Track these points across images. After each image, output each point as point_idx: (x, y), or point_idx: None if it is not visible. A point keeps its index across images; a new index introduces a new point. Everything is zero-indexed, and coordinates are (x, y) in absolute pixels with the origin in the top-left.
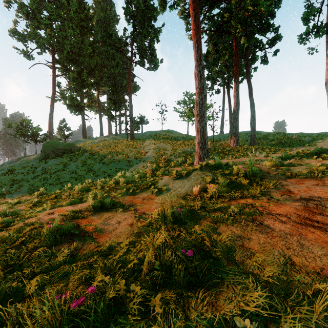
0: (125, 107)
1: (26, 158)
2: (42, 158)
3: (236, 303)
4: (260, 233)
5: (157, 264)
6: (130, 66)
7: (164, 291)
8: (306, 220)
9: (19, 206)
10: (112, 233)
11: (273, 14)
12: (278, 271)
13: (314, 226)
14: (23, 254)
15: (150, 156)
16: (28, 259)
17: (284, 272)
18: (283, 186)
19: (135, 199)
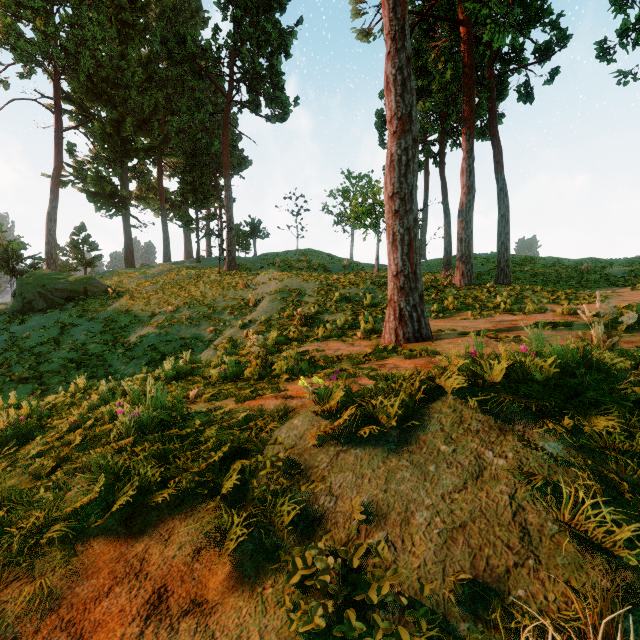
0: (220, 203)
1: None
2: (15, 310)
3: None
4: None
5: None
6: (228, 110)
7: None
8: None
9: None
10: None
11: None
12: None
13: None
14: None
15: (267, 308)
16: None
17: None
18: None
19: (115, 586)
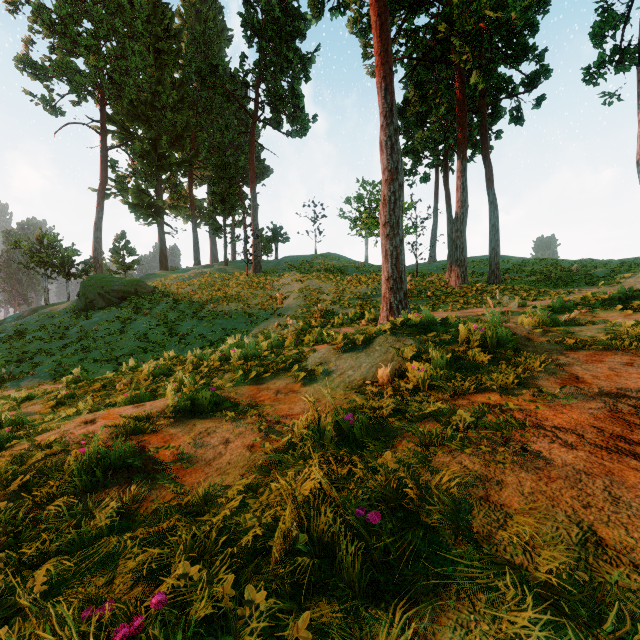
0: (244, 210)
1: (49, 308)
2: (80, 308)
3: (478, 636)
4: (523, 471)
5: (303, 541)
6: (254, 129)
7: (318, 602)
8: (618, 441)
9: (30, 405)
10: (212, 466)
11: (534, 25)
12: (569, 560)
13: (637, 454)
14: (25, 511)
15: (292, 305)
16: (35, 522)
17: (582, 564)
18: (561, 367)
19: (261, 391)
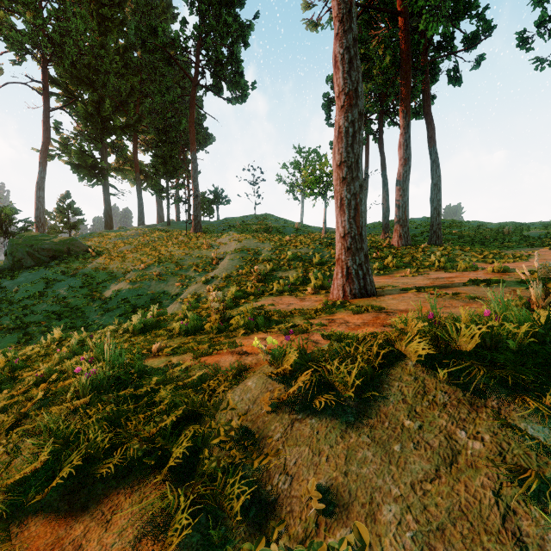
0: (187, 174)
1: None
2: (6, 267)
3: None
4: None
5: None
6: (194, 93)
7: None
8: None
9: None
10: None
11: None
12: None
13: None
14: None
15: (227, 266)
16: None
17: None
18: None
19: None
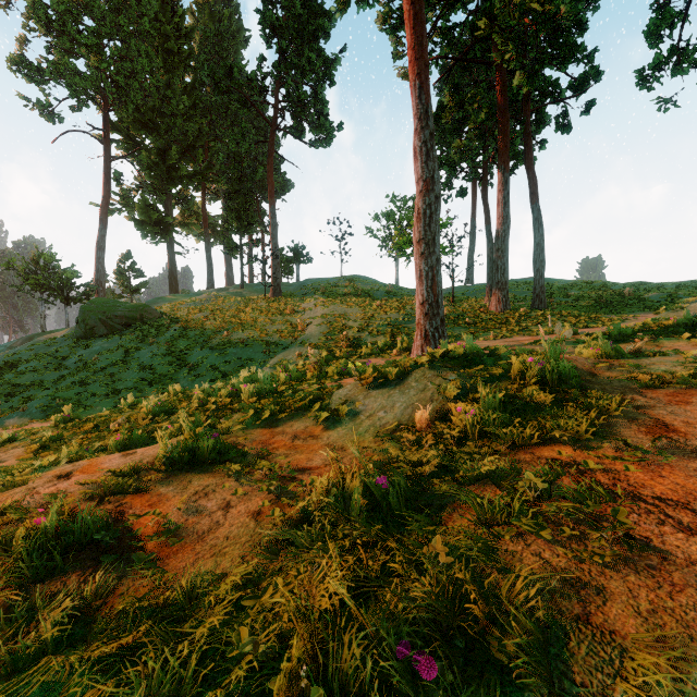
0: (262, 227)
1: (45, 336)
2: (79, 336)
3: None
4: (631, 571)
5: None
6: (273, 138)
7: None
8: None
9: (11, 449)
10: (205, 542)
11: (583, 23)
12: None
13: None
14: None
15: (315, 333)
16: None
17: None
18: (641, 411)
19: (275, 436)
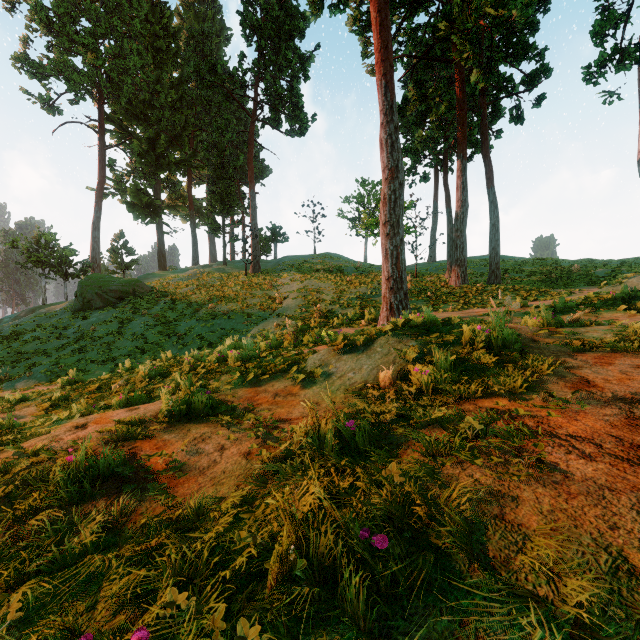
0: (243, 209)
1: (46, 308)
2: (77, 308)
3: None
4: (540, 486)
5: (302, 567)
6: (253, 128)
7: (318, 638)
8: (639, 452)
9: (24, 407)
10: (205, 475)
11: (534, 24)
12: (601, 593)
13: None
14: (6, 525)
15: (291, 305)
16: (16, 537)
17: (615, 597)
18: (570, 370)
19: (259, 394)
